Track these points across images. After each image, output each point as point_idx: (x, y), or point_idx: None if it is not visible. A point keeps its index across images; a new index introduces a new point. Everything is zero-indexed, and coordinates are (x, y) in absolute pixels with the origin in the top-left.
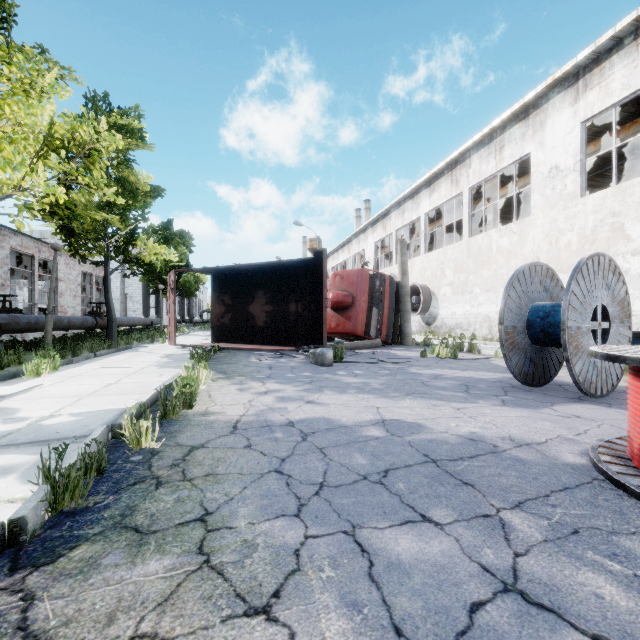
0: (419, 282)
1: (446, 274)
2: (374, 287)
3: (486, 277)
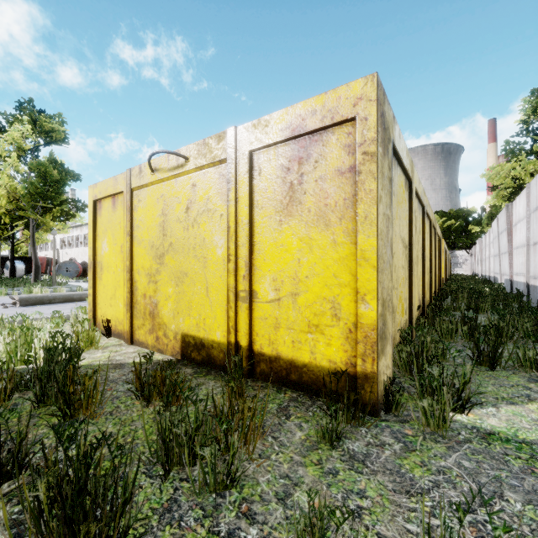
0: (74, 257)
1: (80, 256)
2: (49, 261)
3: (86, 258)
